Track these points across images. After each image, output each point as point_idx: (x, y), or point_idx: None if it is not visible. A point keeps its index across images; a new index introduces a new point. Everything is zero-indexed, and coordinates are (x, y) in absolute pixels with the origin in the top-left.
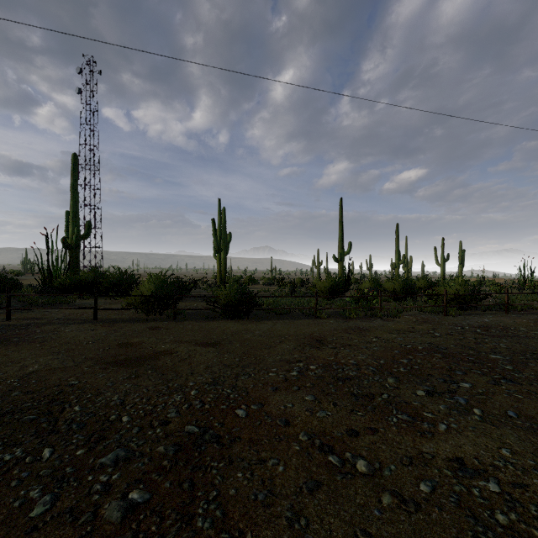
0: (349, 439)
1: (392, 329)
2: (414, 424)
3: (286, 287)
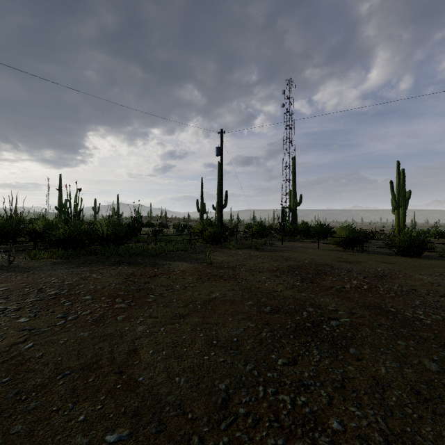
0: None
1: None
2: None
3: None
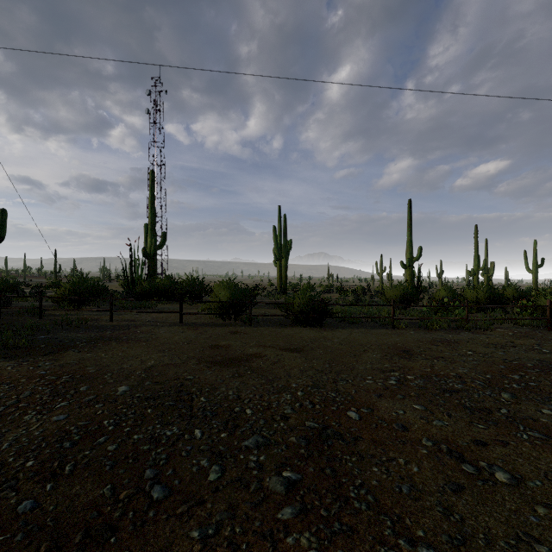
0: (477, 449)
1: (487, 343)
2: (549, 442)
3: (350, 295)
